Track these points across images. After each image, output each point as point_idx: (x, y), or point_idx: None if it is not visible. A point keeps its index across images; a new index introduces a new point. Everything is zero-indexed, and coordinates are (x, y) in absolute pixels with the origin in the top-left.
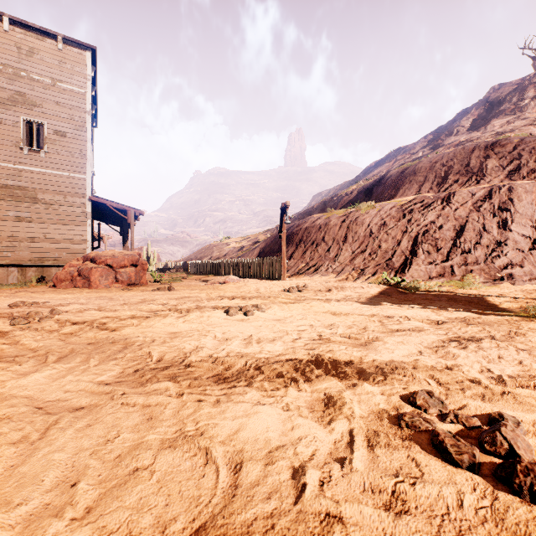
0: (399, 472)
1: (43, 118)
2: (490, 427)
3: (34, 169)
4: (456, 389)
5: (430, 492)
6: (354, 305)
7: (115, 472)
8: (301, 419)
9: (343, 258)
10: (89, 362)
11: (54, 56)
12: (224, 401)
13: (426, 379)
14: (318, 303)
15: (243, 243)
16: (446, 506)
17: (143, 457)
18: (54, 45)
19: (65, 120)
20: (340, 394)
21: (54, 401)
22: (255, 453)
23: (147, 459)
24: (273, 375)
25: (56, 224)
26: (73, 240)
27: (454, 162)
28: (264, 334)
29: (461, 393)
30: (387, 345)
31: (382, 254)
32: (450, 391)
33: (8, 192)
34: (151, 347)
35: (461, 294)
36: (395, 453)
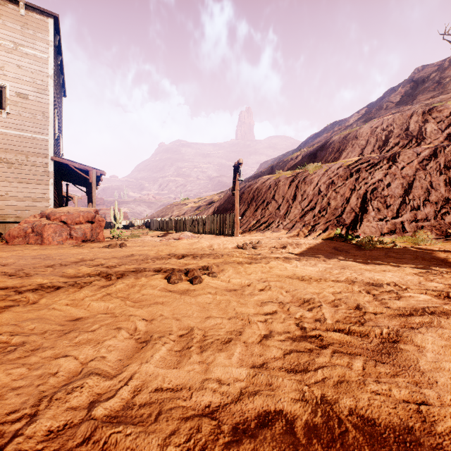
0: None
1: (5, 80)
2: None
3: None
4: None
5: None
6: (319, 265)
7: None
8: None
9: (293, 215)
10: None
11: (16, 21)
12: None
13: None
14: (278, 263)
15: (200, 203)
16: None
17: None
18: (16, 11)
19: (27, 83)
20: None
21: None
22: None
23: None
24: None
25: (18, 183)
26: (35, 198)
27: (393, 126)
28: (213, 324)
29: None
30: (428, 354)
31: (331, 211)
32: None
33: None
34: None
35: (422, 251)
36: None
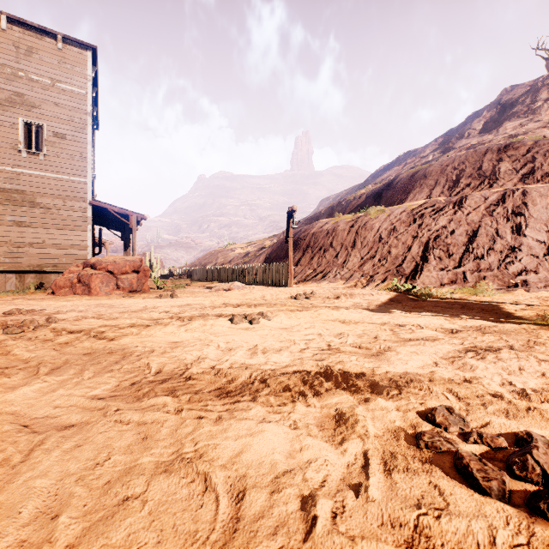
0: (420, 502)
1: (42, 120)
2: (519, 449)
3: (33, 172)
4: (477, 405)
5: (457, 526)
6: (364, 313)
7: (102, 502)
8: (311, 439)
9: (352, 264)
10: (83, 374)
11: (54, 56)
12: (227, 418)
13: (444, 393)
14: (326, 311)
15: (248, 249)
16: (477, 543)
17: (135, 484)
18: (54, 44)
19: (65, 121)
20: (352, 411)
21: (42, 418)
22: (259, 479)
23: (139, 486)
24: (279, 389)
25: (55, 229)
26: (73, 246)
27: (466, 165)
28: (270, 344)
29: (483, 408)
30: (400, 355)
31: (392, 260)
32: (470, 407)
33: (6, 196)
34: (150, 358)
35: (474, 301)
36: (415, 479)
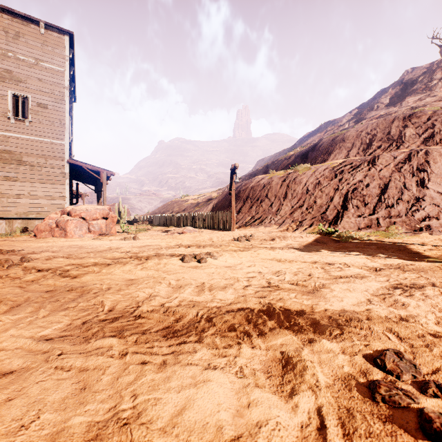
0: None
1: (27, 92)
2: None
3: (20, 136)
4: (421, 346)
5: None
6: (296, 252)
7: None
8: (259, 391)
9: (284, 212)
10: (38, 312)
11: (37, 39)
12: (171, 363)
13: (385, 333)
14: (264, 251)
15: (199, 200)
16: None
17: None
18: (37, 30)
19: (47, 94)
20: (299, 354)
21: None
22: None
23: None
24: (225, 328)
25: (39, 183)
26: (53, 197)
27: (377, 130)
28: (216, 281)
29: (429, 351)
30: (334, 292)
31: (317, 208)
32: (415, 349)
33: None
34: (105, 296)
35: (387, 243)
36: None
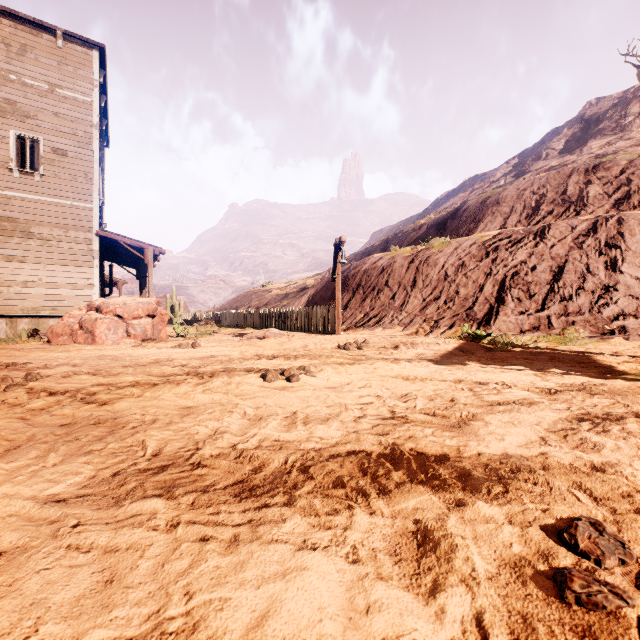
0: None
1: (38, 133)
2: None
3: (27, 196)
4: (628, 512)
5: None
6: (431, 366)
7: None
8: (383, 587)
9: (412, 307)
10: (46, 458)
11: (53, 56)
12: (246, 540)
13: (572, 491)
14: (384, 364)
15: (288, 289)
16: None
17: None
18: (53, 42)
19: (66, 135)
20: (442, 526)
21: None
22: None
23: None
24: (328, 482)
25: (55, 265)
26: (76, 285)
27: (547, 189)
28: (313, 410)
29: None
30: (490, 427)
31: (460, 301)
32: (620, 516)
33: None
34: (148, 432)
35: (564, 352)
36: None
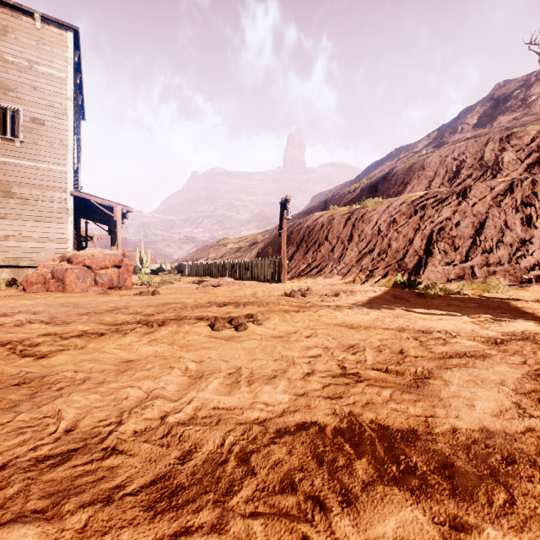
0: None
1: (18, 104)
2: None
3: (8, 160)
4: None
5: None
6: (372, 314)
7: None
8: None
9: (349, 258)
10: None
11: (31, 36)
12: None
13: None
14: (328, 311)
15: (241, 244)
16: None
17: None
18: (31, 24)
19: (44, 106)
20: None
21: None
22: None
23: None
24: (274, 482)
25: (33, 221)
26: (52, 239)
27: (466, 155)
28: (259, 364)
29: None
30: (452, 387)
31: (392, 253)
32: None
33: None
34: (70, 397)
35: (490, 299)
36: None
